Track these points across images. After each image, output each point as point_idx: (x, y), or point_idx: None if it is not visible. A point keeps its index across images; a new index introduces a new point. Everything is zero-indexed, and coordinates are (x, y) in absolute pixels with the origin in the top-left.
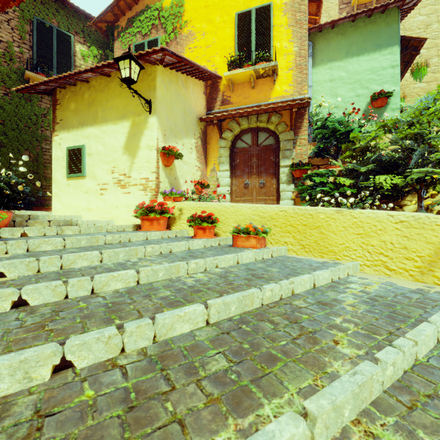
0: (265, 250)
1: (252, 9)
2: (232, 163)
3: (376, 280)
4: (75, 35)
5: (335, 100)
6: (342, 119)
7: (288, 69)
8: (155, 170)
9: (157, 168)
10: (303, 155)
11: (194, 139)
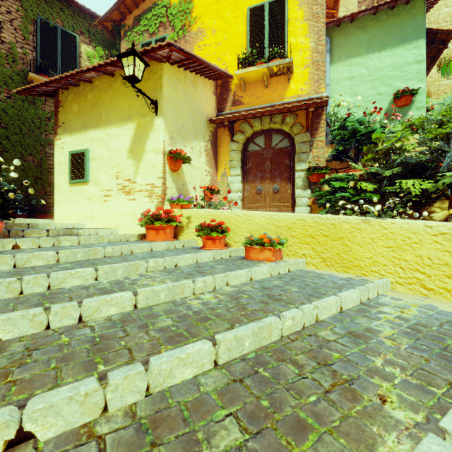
0: (282, 264)
1: (265, 3)
2: (243, 168)
3: (412, 302)
4: (81, 35)
5: (355, 99)
6: (362, 119)
7: (304, 66)
8: (162, 175)
9: (163, 173)
10: (320, 158)
11: (204, 142)
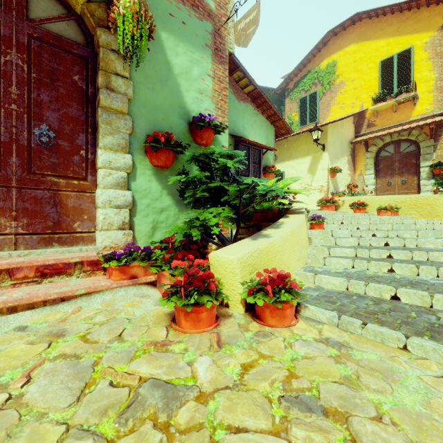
0: (396, 216)
1: (394, 55)
2: (376, 168)
3: None
4: None
5: None
6: None
7: (428, 92)
8: (327, 181)
9: (327, 180)
10: None
11: (347, 156)
